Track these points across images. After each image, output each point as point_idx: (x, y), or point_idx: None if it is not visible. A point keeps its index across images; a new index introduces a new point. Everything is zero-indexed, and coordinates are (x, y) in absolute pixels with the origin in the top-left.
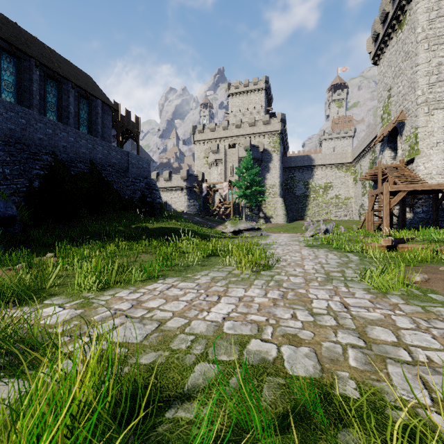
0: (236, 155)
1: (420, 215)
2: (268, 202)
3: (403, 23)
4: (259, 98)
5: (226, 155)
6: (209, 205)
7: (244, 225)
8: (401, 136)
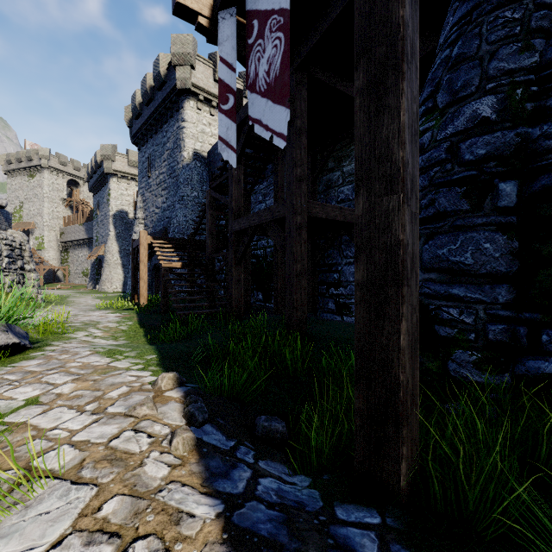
0: None
1: (47, 277)
2: None
3: (34, 177)
4: None
5: None
6: None
7: None
8: (32, 234)
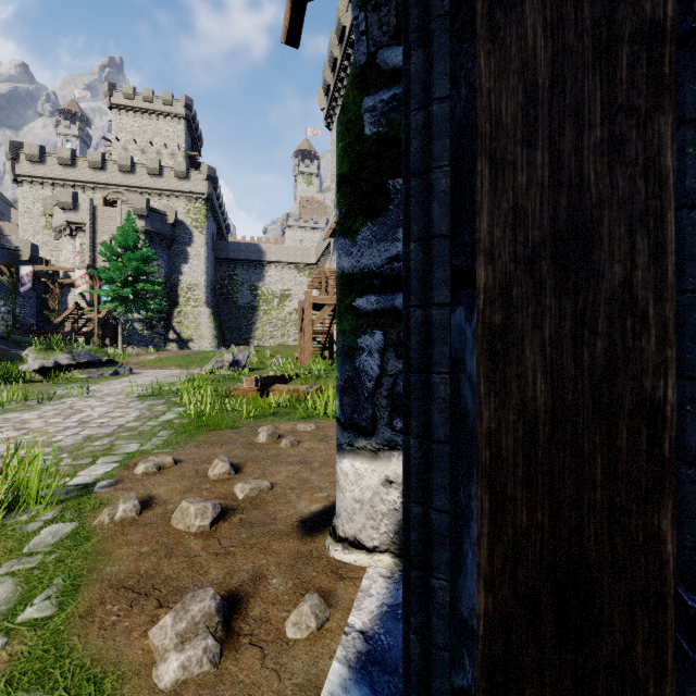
0: (118, 220)
1: None
2: (186, 315)
3: None
4: (175, 131)
5: (95, 218)
6: (47, 312)
7: (72, 356)
8: None
